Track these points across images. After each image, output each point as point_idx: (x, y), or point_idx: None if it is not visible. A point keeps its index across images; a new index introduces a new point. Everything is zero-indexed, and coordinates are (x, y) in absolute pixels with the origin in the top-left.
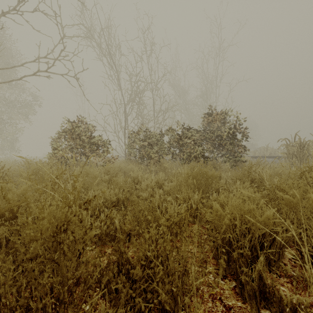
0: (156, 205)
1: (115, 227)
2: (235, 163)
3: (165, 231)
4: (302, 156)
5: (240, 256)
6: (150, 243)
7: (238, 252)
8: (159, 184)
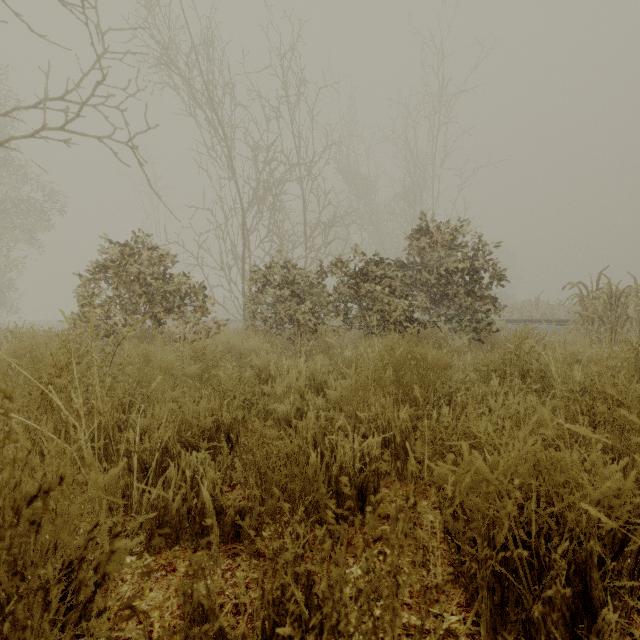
0: (309, 440)
1: (202, 501)
2: (476, 333)
3: (332, 552)
4: (615, 319)
5: (548, 608)
6: (289, 581)
7: (545, 598)
8: (316, 382)
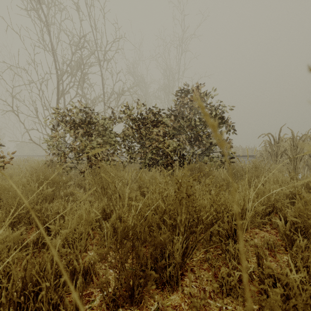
0: None
1: None
2: (220, 164)
3: None
4: (296, 155)
5: None
6: None
7: None
8: None
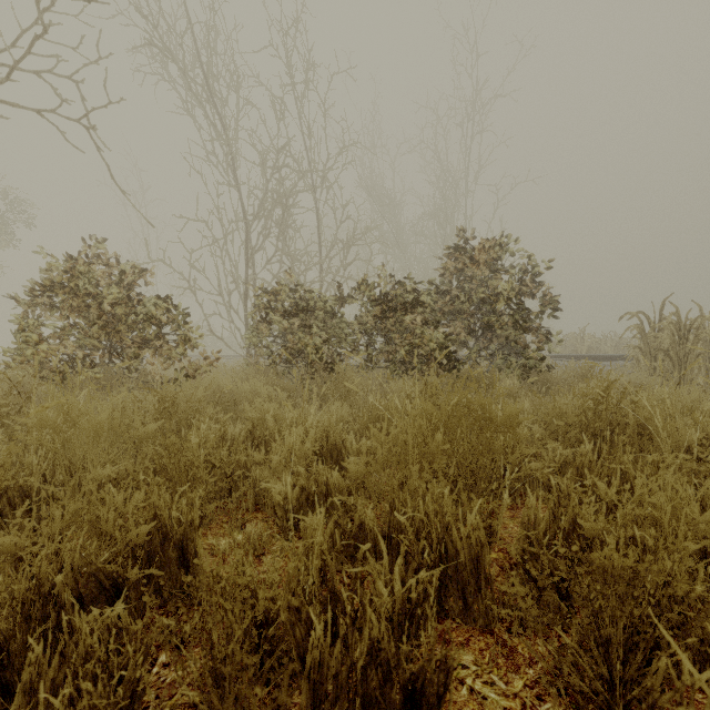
0: (311, 584)
1: None
2: (525, 372)
3: None
4: (685, 355)
5: None
6: None
7: None
8: (331, 442)
